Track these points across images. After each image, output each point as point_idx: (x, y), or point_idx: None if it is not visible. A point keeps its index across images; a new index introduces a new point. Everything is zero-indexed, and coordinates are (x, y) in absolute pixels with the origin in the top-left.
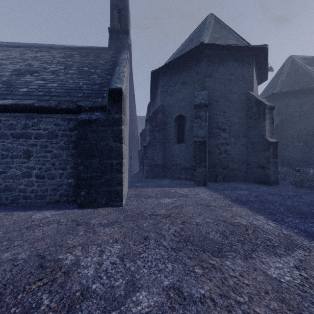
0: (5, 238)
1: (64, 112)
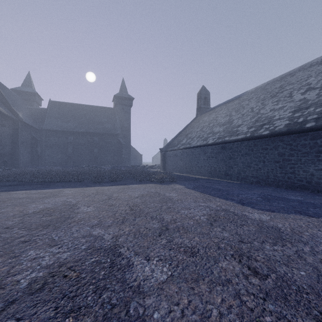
0: None
1: None
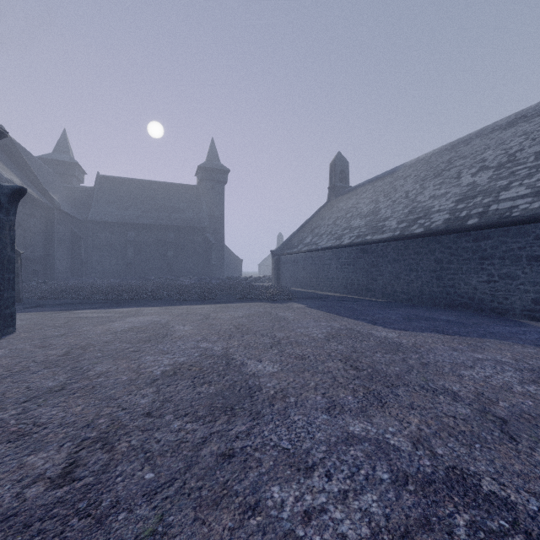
0: (71, 346)
1: None
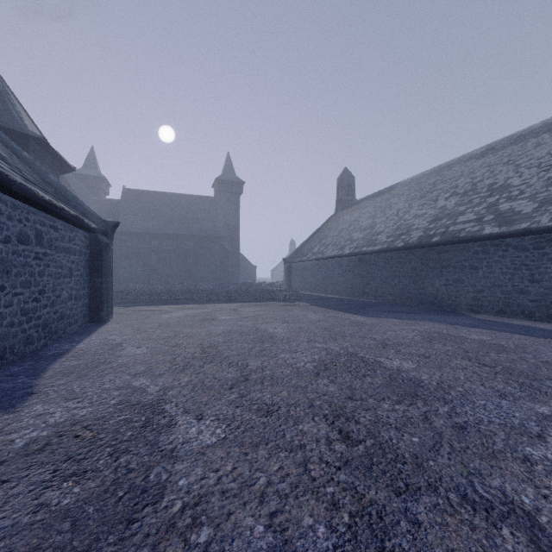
0: (159, 323)
1: (87, 230)
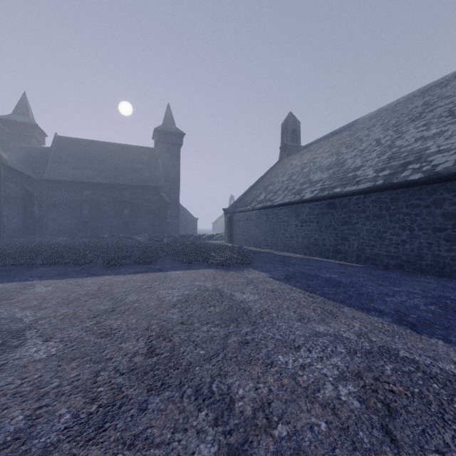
0: None
1: None
